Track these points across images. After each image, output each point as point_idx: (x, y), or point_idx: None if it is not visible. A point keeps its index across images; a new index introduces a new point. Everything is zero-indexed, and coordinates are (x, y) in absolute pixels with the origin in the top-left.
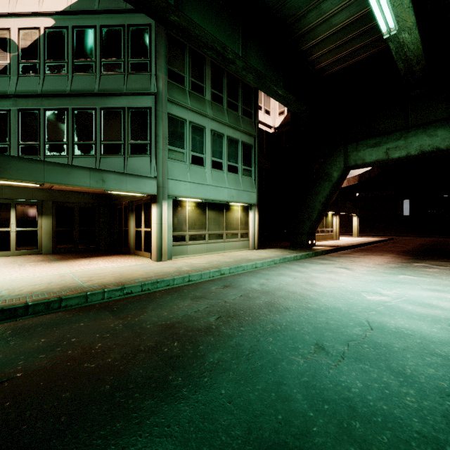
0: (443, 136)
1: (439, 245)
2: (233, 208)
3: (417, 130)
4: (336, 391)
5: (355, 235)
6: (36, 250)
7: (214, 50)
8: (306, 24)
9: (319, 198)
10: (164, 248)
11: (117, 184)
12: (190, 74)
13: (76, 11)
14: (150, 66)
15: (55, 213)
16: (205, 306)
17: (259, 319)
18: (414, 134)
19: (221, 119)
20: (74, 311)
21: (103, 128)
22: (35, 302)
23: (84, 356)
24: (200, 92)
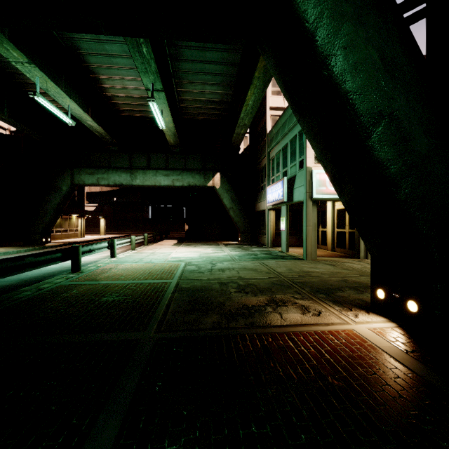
0: (124, 178)
1: None
2: None
3: (113, 171)
4: None
5: (103, 234)
6: None
7: None
8: (26, 78)
9: (52, 205)
10: None
11: None
12: None
13: None
14: None
15: None
16: None
17: None
18: (112, 173)
19: None
20: None
21: None
22: None
23: None
24: None
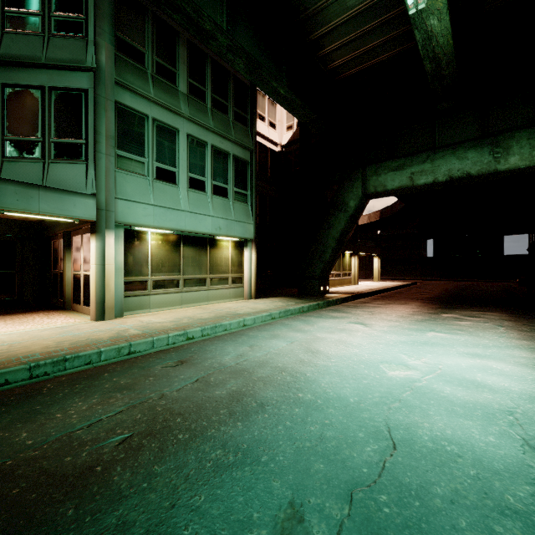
0: (474, 159)
1: (466, 290)
2: (220, 244)
3: (445, 151)
4: None
5: (376, 279)
6: None
7: (183, 14)
8: (313, 1)
9: (333, 233)
10: (108, 301)
11: (19, 201)
12: (154, 51)
13: None
14: (85, 28)
15: None
16: (118, 410)
17: (202, 437)
18: (442, 156)
19: (202, 121)
20: None
21: (6, 115)
22: None
23: None
24: (171, 79)
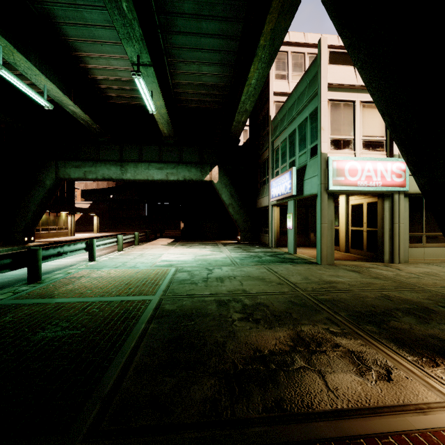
0: (114, 171)
1: None
2: None
3: (101, 163)
4: None
5: (96, 232)
6: None
7: None
8: None
9: (34, 201)
10: None
11: None
12: None
13: None
14: None
15: None
16: None
17: None
18: (100, 166)
19: None
20: None
21: None
22: None
23: None
24: None
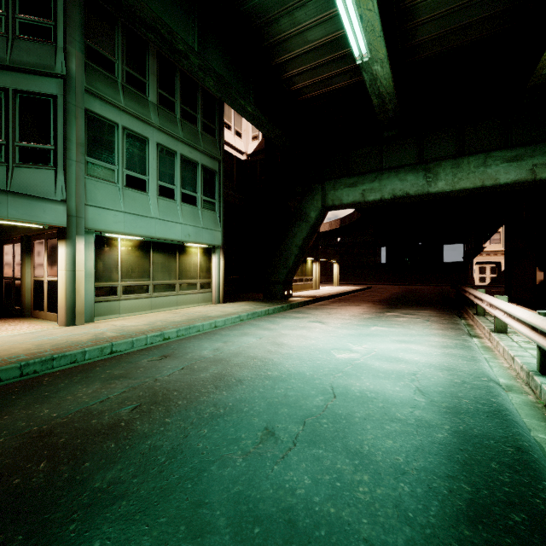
0: (412, 182)
1: (410, 293)
2: (189, 250)
3: (390, 173)
4: (276, 500)
5: (336, 284)
6: None
7: (157, 34)
8: (278, 31)
9: (296, 241)
10: (79, 306)
11: None
12: (124, 60)
13: None
14: (54, 34)
15: None
16: (121, 391)
17: (197, 401)
18: (387, 177)
19: (172, 131)
20: None
21: None
22: None
23: None
24: (141, 89)
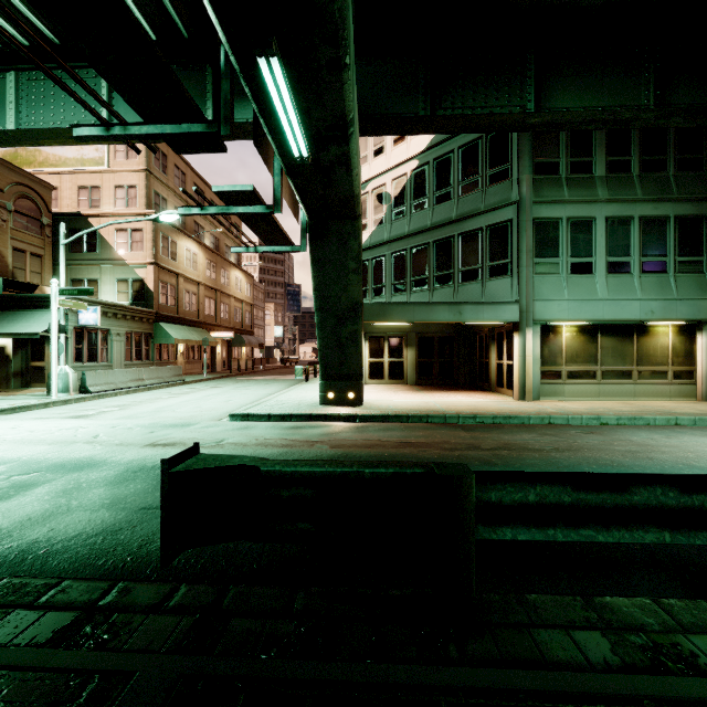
0: None
1: None
2: (654, 330)
3: None
4: None
5: None
6: (403, 380)
7: (598, 121)
8: None
9: None
10: (528, 386)
11: (473, 315)
12: (568, 154)
13: (436, 144)
14: (510, 171)
15: (417, 344)
16: (548, 440)
17: (599, 457)
18: None
19: (625, 196)
20: (437, 425)
21: (460, 255)
22: (412, 415)
23: (444, 443)
24: (586, 171)
